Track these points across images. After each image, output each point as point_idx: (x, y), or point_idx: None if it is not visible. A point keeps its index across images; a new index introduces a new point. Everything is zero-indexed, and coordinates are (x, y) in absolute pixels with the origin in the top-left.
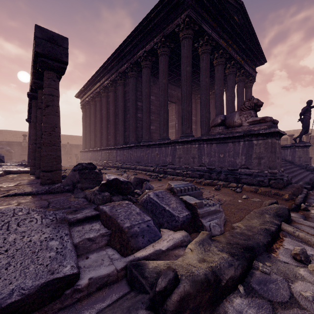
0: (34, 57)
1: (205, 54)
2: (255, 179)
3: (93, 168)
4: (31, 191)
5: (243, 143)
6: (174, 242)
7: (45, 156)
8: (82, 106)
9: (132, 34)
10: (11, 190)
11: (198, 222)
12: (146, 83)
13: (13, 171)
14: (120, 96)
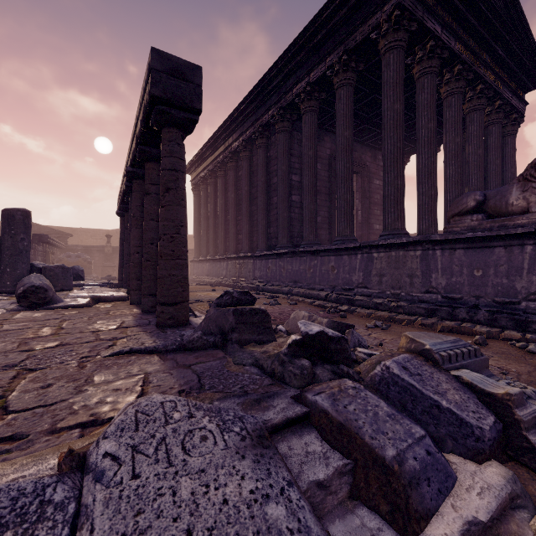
0: (147, 105)
1: (428, 76)
2: None
3: (251, 301)
4: (154, 345)
5: (532, 247)
6: (497, 497)
7: (164, 278)
8: (193, 186)
9: (284, 55)
10: (117, 339)
11: (517, 438)
12: (310, 139)
13: (104, 297)
14: (261, 167)
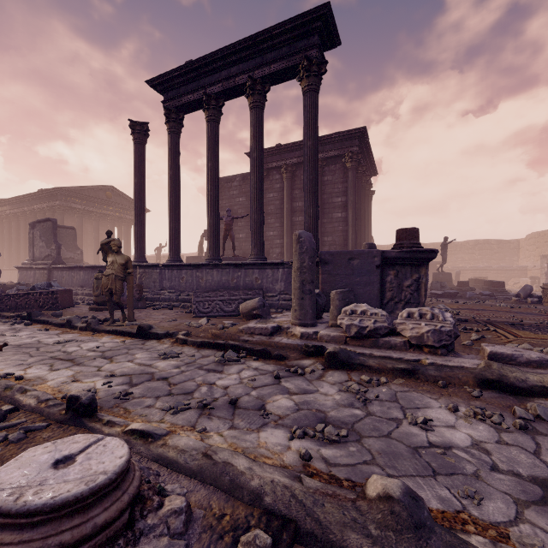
0: None
1: (79, 218)
2: None
3: None
4: None
5: None
6: None
7: None
8: None
9: (28, 194)
10: None
11: None
12: None
13: None
14: (22, 229)
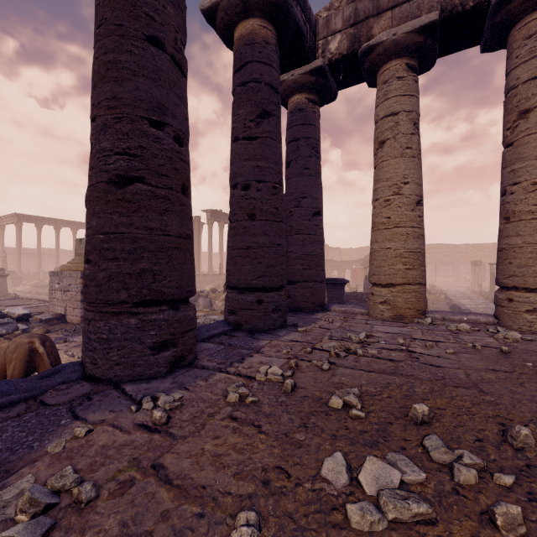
0: None
1: None
2: (1, 295)
3: None
4: None
5: None
6: None
7: None
8: None
9: None
10: None
11: None
12: None
13: None
14: None
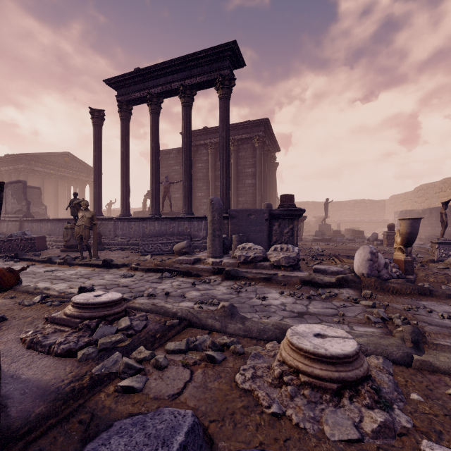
0: None
1: (41, 179)
2: None
3: None
4: None
5: None
6: None
7: None
8: None
9: None
10: None
11: None
12: None
13: None
14: None
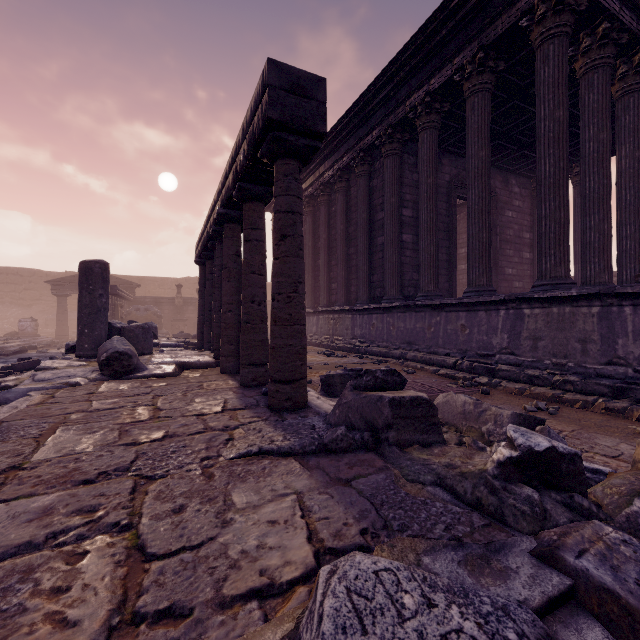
0: (258, 132)
1: (599, 71)
2: None
3: (400, 383)
4: (288, 444)
5: None
6: None
7: (280, 349)
8: None
9: (396, 59)
10: (231, 429)
11: None
12: (430, 164)
13: (190, 364)
14: (362, 200)
